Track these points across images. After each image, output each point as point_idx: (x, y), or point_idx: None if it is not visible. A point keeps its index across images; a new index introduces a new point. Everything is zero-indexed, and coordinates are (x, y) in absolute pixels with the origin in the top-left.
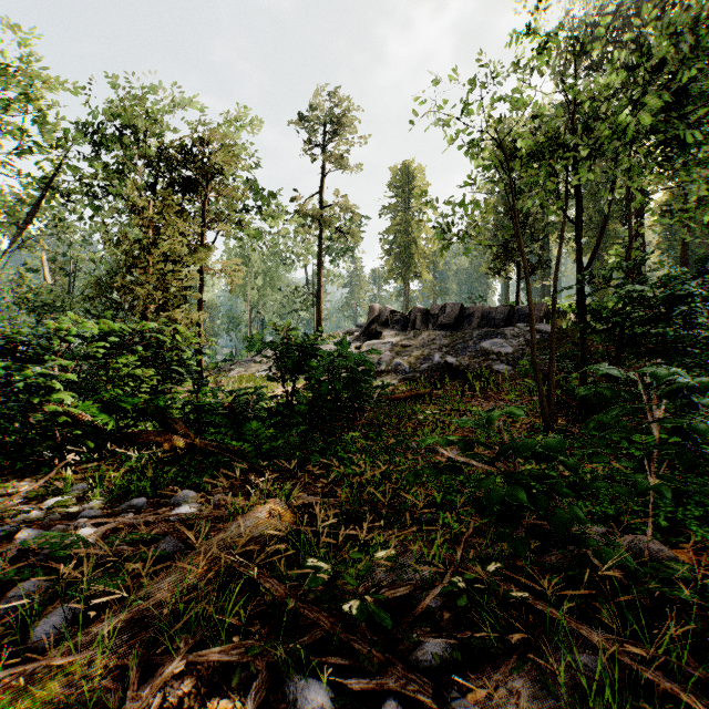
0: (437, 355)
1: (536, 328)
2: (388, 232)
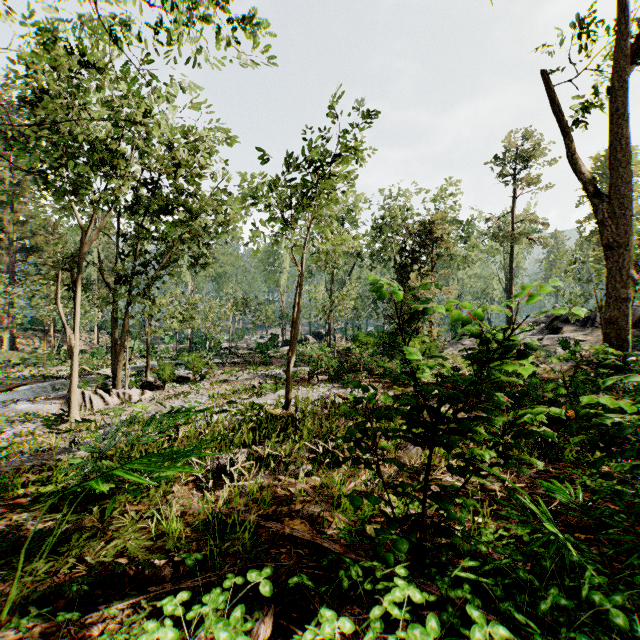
0: None
1: None
2: (587, 219)
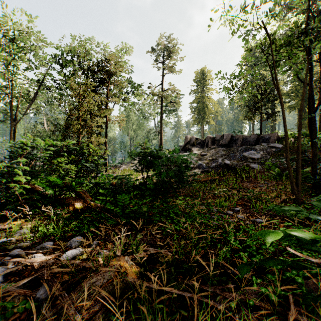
0: (219, 159)
1: (273, 145)
2: (193, 102)
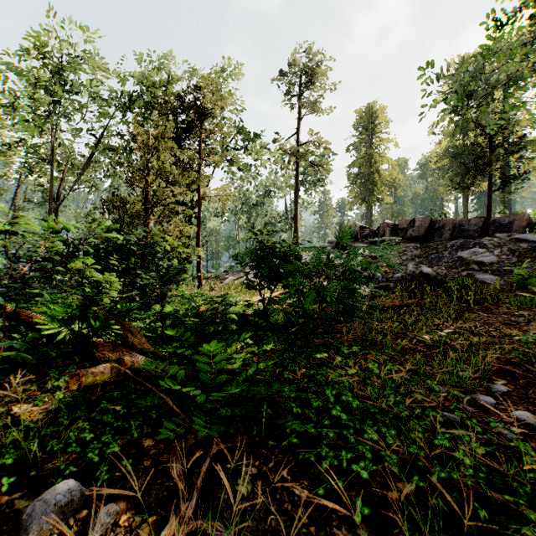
0: (410, 265)
1: (521, 237)
2: (353, 164)
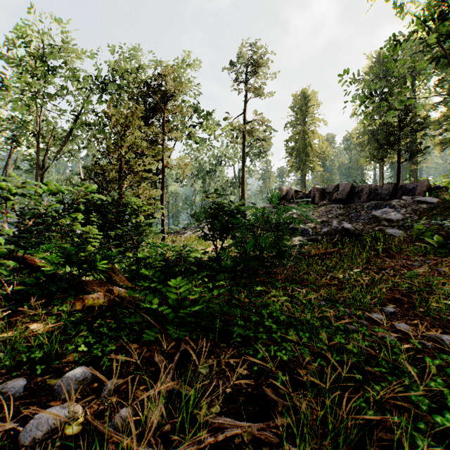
0: (334, 221)
1: (422, 199)
2: (290, 139)
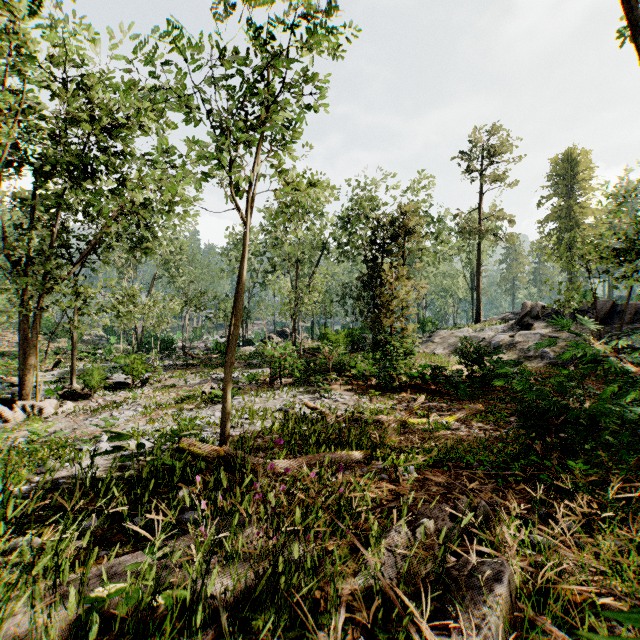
0: None
1: None
2: (546, 219)
